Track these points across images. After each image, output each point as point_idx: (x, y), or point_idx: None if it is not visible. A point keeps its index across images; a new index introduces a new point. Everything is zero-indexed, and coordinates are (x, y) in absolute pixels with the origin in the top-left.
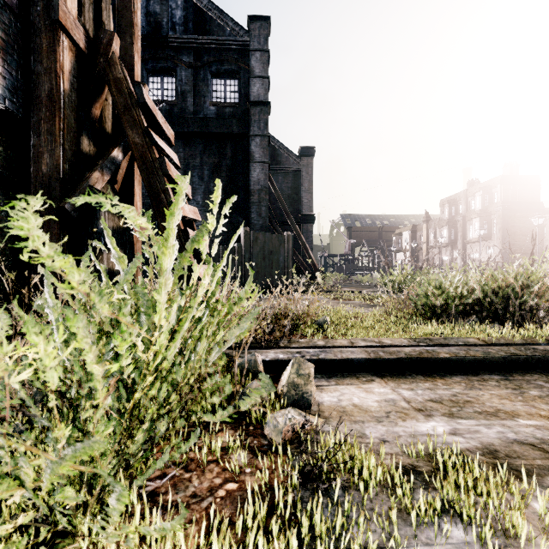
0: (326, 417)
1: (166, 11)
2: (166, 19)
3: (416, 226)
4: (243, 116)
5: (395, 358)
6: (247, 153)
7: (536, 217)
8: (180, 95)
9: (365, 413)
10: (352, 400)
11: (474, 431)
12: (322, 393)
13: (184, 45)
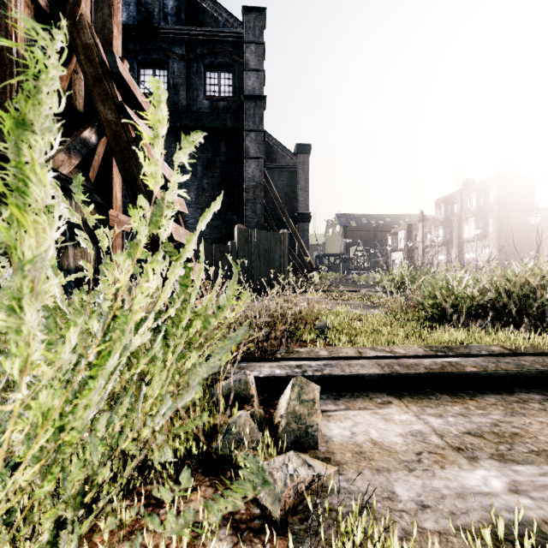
0: (338, 462)
1: (158, 1)
2: (158, 9)
3: (411, 225)
4: (237, 110)
5: (413, 373)
6: (242, 148)
7: (533, 216)
8: (172, 88)
9: (389, 454)
10: (368, 433)
11: (541, 485)
12: (330, 422)
13: (176, 37)
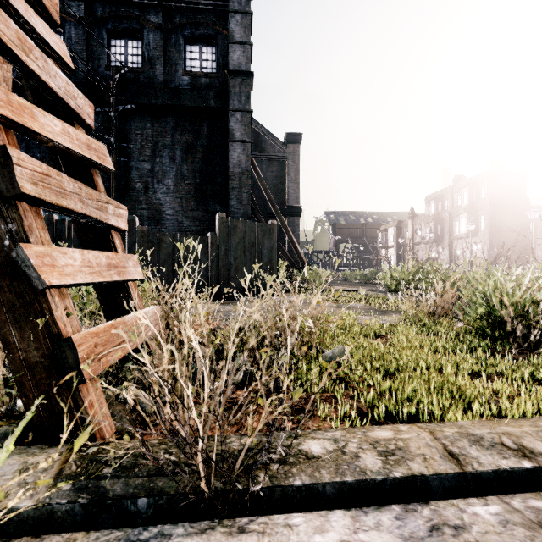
0: None
1: None
2: None
3: (401, 222)
4: (221, 88)
5: None
6: (226, 131)
7: (532, 211)
8: (147, 62)
9: None
10: None
11: None
12: None
13: (151, 3)
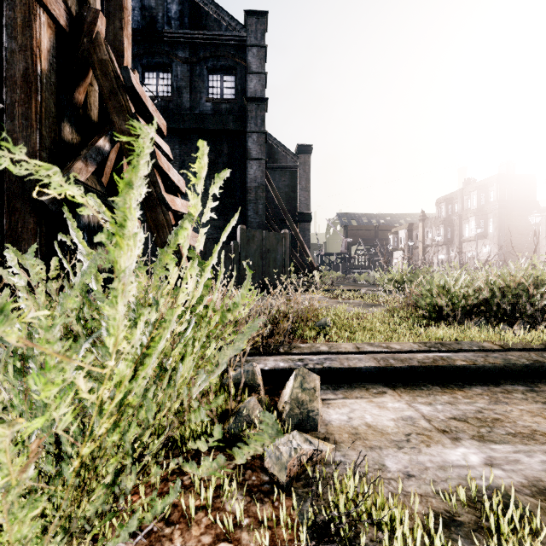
0: (336, 441)
1: (162, 5)
2: (162, 13)
3: (412, 224)
4: (239, 112)
5: (407, 366)
6: (244, 150)
7: (533, 216)
8: (176, 91)
9: (382, 435)
10: (364, 418)
11: (514, 460)
12: (330, 409)
13: (179, 40)
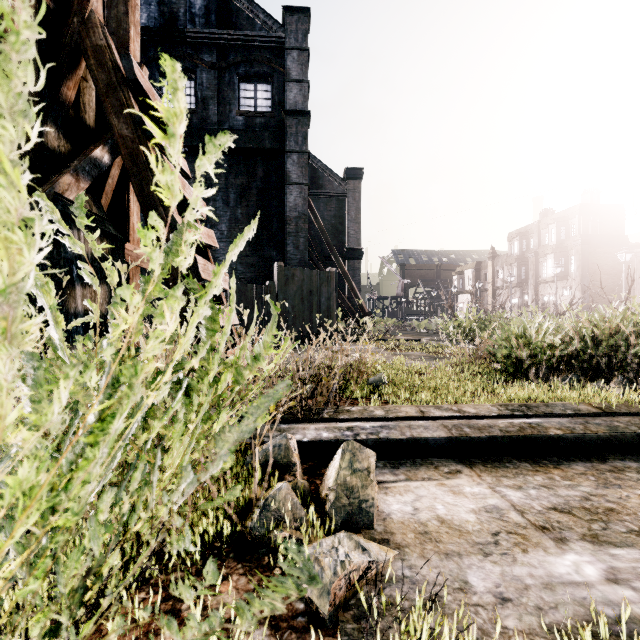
0: (399, 545)
1: None
2: (184, 9)
3: (480, 263)
4: (277, 128)
5: (487, 436)
6: (282, 173)
7: (623, 252)
8: (200, 102)
9: (460, 535)
10: (434, 509)
11: None
12: (388, 496)
13: (205, 42)
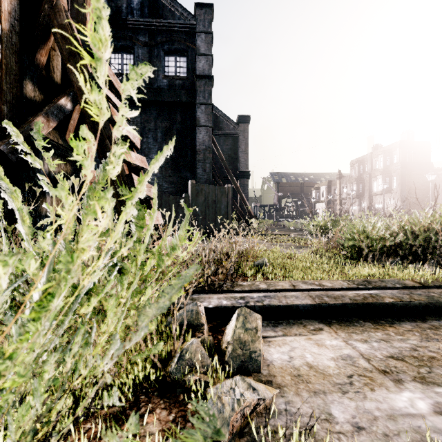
0: (279, 385)
1: None
2: (125, 4)
3: (331, 181)
4: (190, 87)
5: (340, 303)
6: (194, 118)
7: (430, 174)
8: None
9: (324, 377)
10: (304, 357)
11: None
12: (271, 347)
13: (140, 27)
